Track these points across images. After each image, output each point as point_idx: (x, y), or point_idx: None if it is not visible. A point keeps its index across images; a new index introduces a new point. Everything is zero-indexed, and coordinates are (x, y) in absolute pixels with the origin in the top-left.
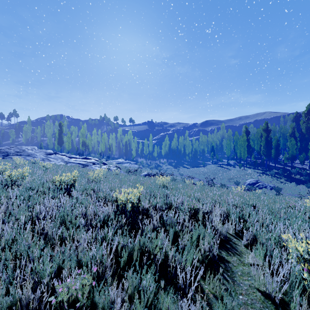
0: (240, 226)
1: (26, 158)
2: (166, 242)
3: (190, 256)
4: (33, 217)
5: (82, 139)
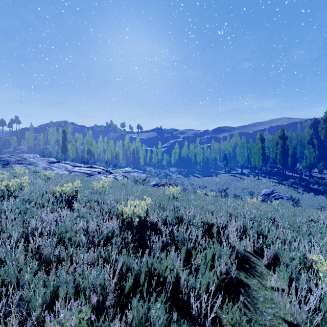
0: (260, 243)
1: (28, 167)
2: (177, 262)
3: (204, 280)
4: (28, 233)
5: (87, 147)
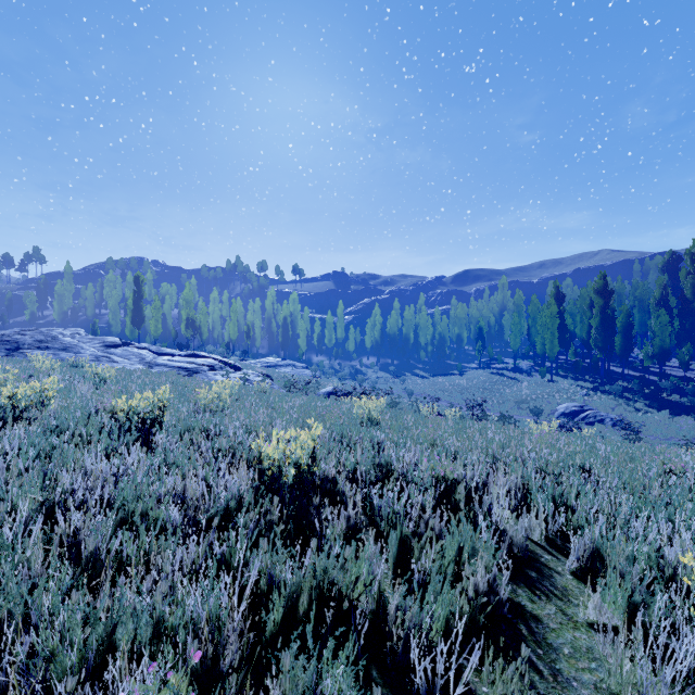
0: (560, 523)
1: (60, 356)
2: (380, 568)
3: (441, 607)
4: (54, 502)
5: (186, 313)
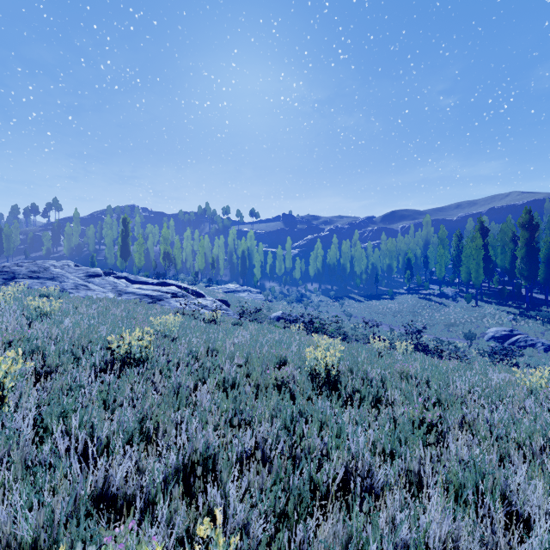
0: None
1: (46, 284)
2: None
3: None
4: None
5: (163, 248)
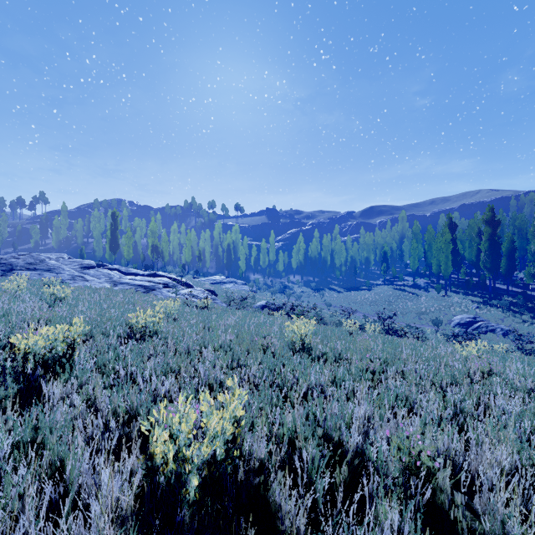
0: None
1: (44, 275)
2: None
3: None
4: None
5: (151, 241)
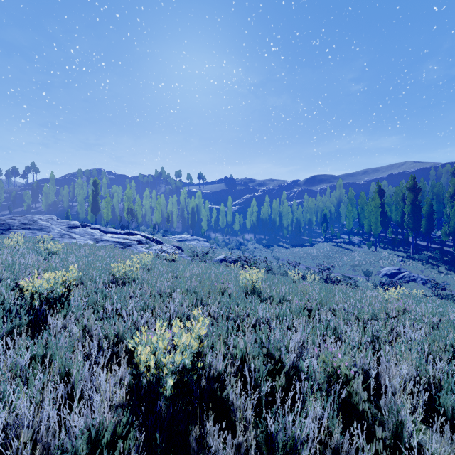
0: None
1: (36, 234)
2: None
3: None
4: None
5: (127, 205)
